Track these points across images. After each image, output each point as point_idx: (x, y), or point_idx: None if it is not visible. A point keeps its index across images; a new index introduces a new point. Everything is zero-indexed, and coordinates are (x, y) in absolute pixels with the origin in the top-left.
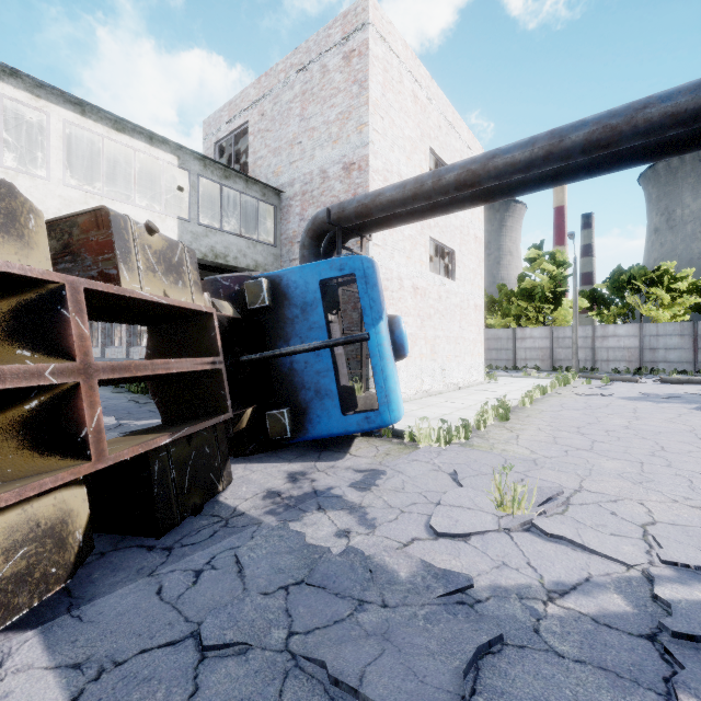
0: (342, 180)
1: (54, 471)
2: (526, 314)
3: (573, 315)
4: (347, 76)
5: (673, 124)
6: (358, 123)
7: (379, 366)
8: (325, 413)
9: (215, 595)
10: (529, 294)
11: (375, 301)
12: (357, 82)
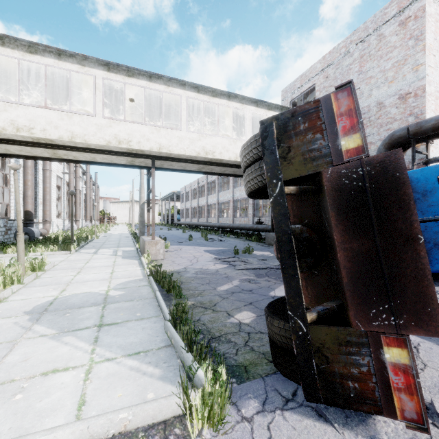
0: (397, 106)
1: None
2: None
3: None
4: (403, 36)
5: None
6: (414, 65)
7: None
8: None
9: None
10: None
11: None
12: (413, 38)
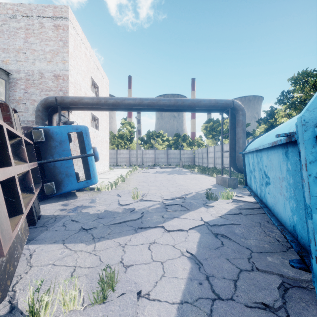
0: (53, 81)
1: (25, 198)
2: (121, 144)
3: (136, 146)
4: (56, 35)
5: (164, 106)
6: (63, 59)
7: (91, 164)
8: (70, 182)
9: (76, 226)
10: (122, 137)
11: (89, 142)
12: (62, 41)
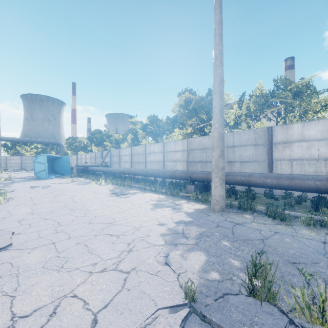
0: None
1: None
2: None
3: None
4: None
5: (24, 142)
6: None
7: None
8: None
9: None
10: None
11: None
12: None
